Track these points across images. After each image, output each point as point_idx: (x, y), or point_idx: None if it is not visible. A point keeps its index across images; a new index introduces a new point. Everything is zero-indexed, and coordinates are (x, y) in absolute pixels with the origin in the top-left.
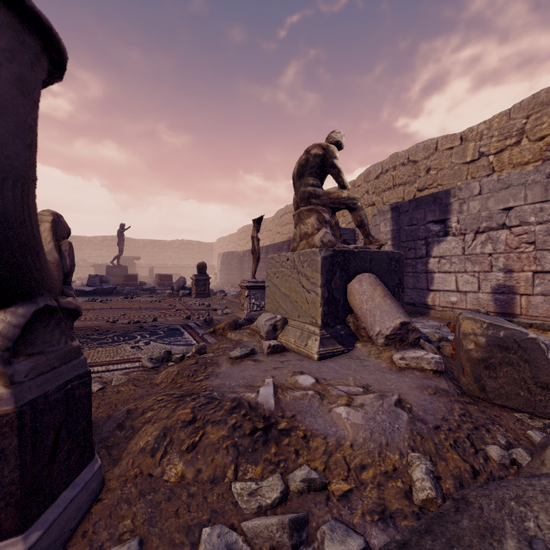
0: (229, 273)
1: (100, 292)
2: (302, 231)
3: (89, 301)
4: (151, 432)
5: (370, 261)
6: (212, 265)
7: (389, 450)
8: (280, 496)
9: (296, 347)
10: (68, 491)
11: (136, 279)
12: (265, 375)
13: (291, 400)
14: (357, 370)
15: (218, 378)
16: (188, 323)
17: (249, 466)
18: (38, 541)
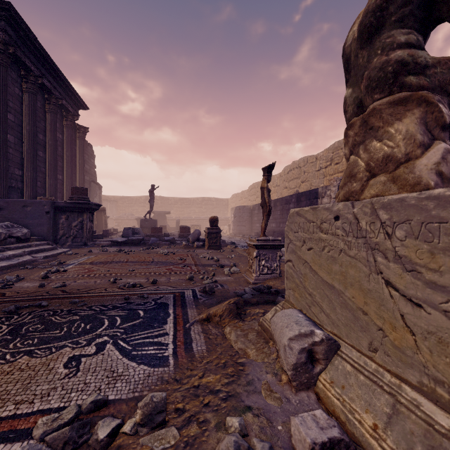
0: (240, 225)
1: (130, 242)
2: (375, 155)
3: (117, 251)
4: None
5: None
6: (227, 217)
7: None
8: None
9: None
10: None
11: (160, 231)
12: None
13: None
14: None
15: None
16: (185, 291)
17: None
18: None
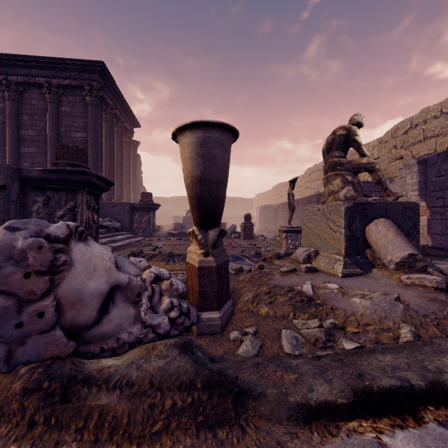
0: (265, 222)
1: (181, 234)
2: (329, 190)
3: (177, 239)
4: (249, 295)
5: (386, 210)
6: (252, 215)
7: (387, 320)
8: (318, 326)
9: (325, 269)
10: (226, 305)
11: None
12: (304, 281)
13: (323, 293)
14: (371, 284)
15: (275, 281)
16: (244, 254)
17: (301, 314)
18: (222, 316)
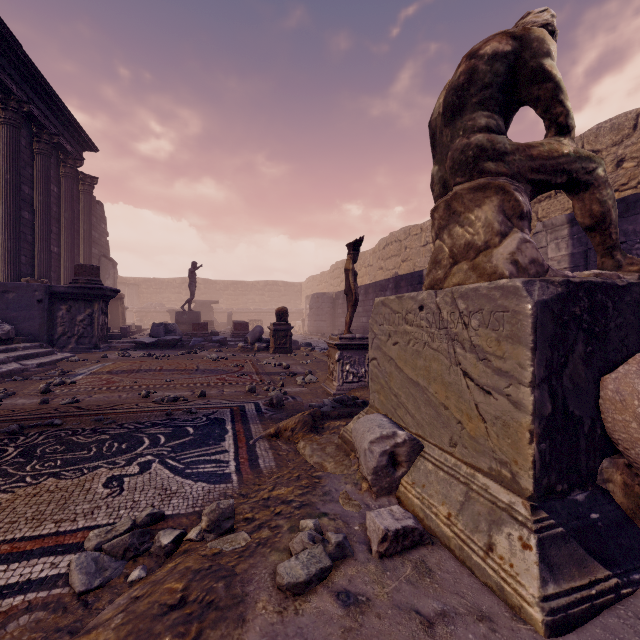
0: (318, 320)
1: (162, 344)
2: (457, 241)
3: (144, 356)
4: None
5: None
6: (300, 309)
7: None
8: None
9: (457, 540)
10: None
11: (206, 328)
12: None
13: None
14: None
15: None
16: (245, 405)
17: None
18: None
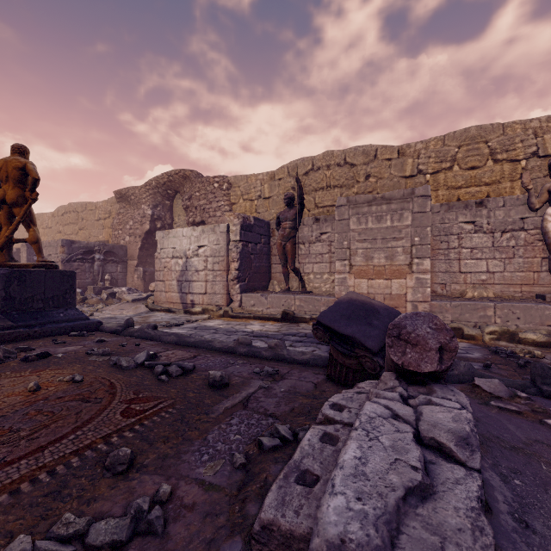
0: None
1: None
2: None
3: None
4: None
5: None
6: None
7: None
8: None
9: None
10: None
11: None
12: None
13: None
14: None
15: None
16: None
17: None
18: None
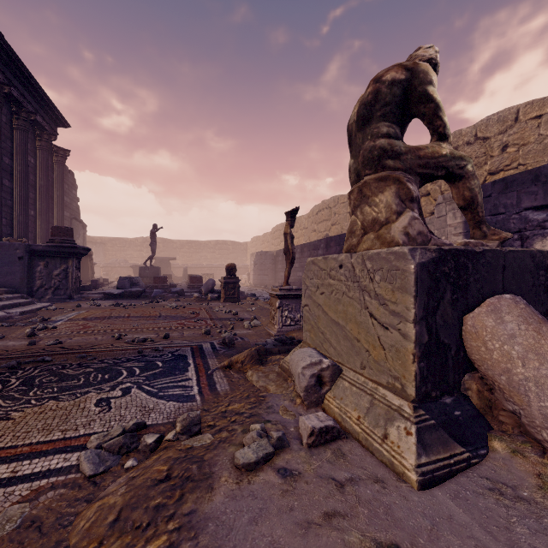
0: (262, 274)
1: (128, 295)
2: (366, 217)
3: (113, 305)
4: None
5: (503, 270)
6: (246, 265)
7: None
8: None
9: (363, 434)
10: None
11: (166, 281)
12: None
13: None
14: None
15: None
16: (203, 344)
17: None
18: None
